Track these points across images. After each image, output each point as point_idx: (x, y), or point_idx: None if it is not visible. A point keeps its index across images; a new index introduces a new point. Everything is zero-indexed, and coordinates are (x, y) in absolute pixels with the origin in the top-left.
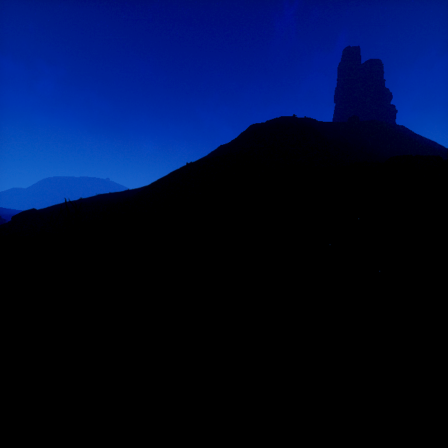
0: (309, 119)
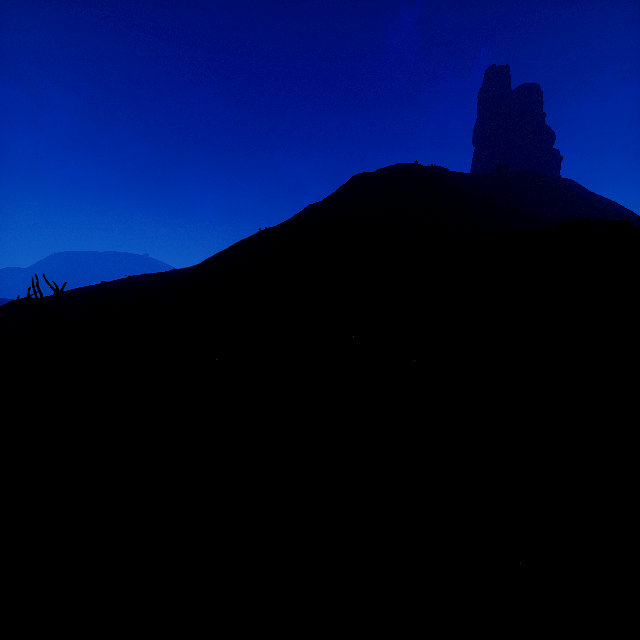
0: (438, 168)
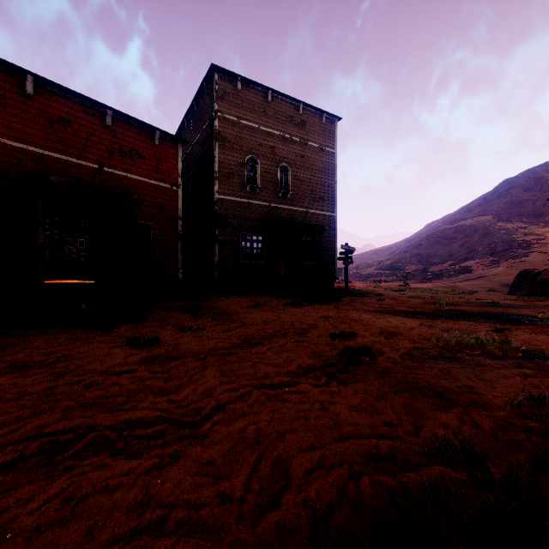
0: None
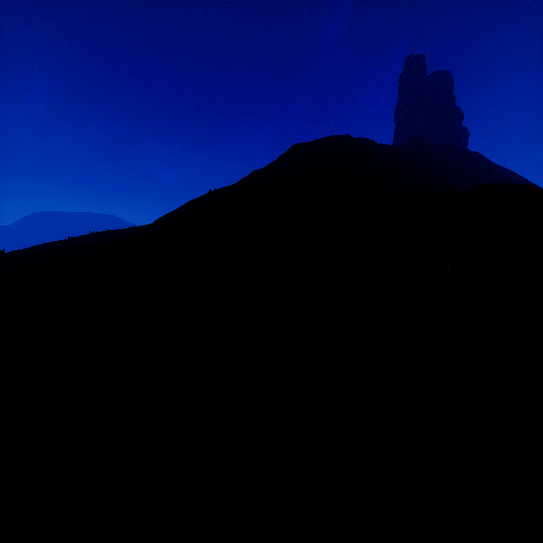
0: (366, 140)
